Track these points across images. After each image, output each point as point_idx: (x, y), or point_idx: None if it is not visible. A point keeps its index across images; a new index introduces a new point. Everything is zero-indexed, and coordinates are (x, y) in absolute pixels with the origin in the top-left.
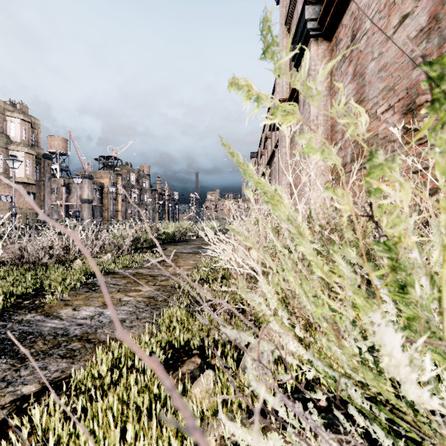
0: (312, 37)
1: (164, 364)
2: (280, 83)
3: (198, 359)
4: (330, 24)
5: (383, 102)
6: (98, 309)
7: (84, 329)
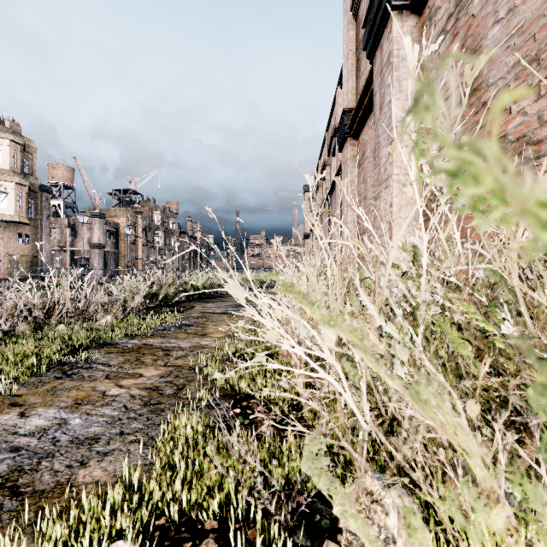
0: (395, 9)
1: None
2: (344, 89)
3: None
4: None
5: (517, 83)
6: (61, 414)
7: (18, 461)
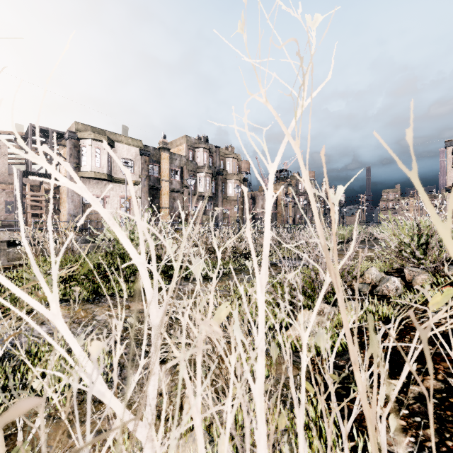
0: None
1: None
2: None
3: None
4: None
5: None
6: None
7: None
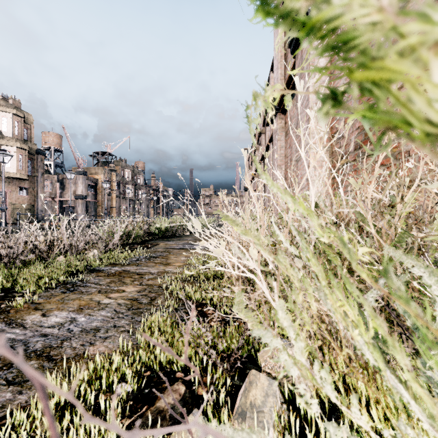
0: None
1: (138, 394)
2: (275, 75)
3: (182, 387)
4: None
5: None
6: (71, 315)
7: (48, 342)
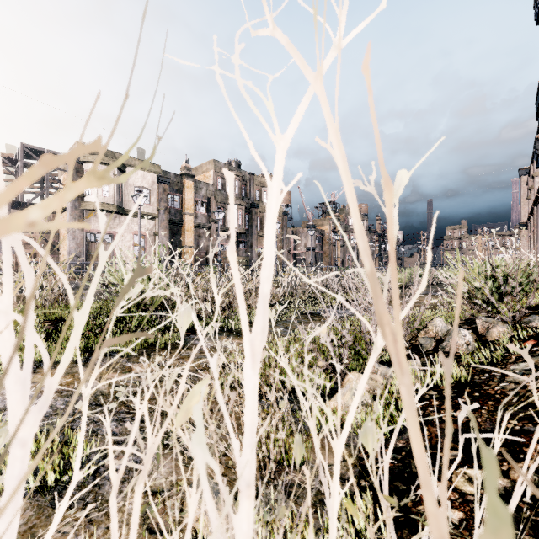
0: None
1: None
2: None
3: None
4: None
5: None
6: None
7: None
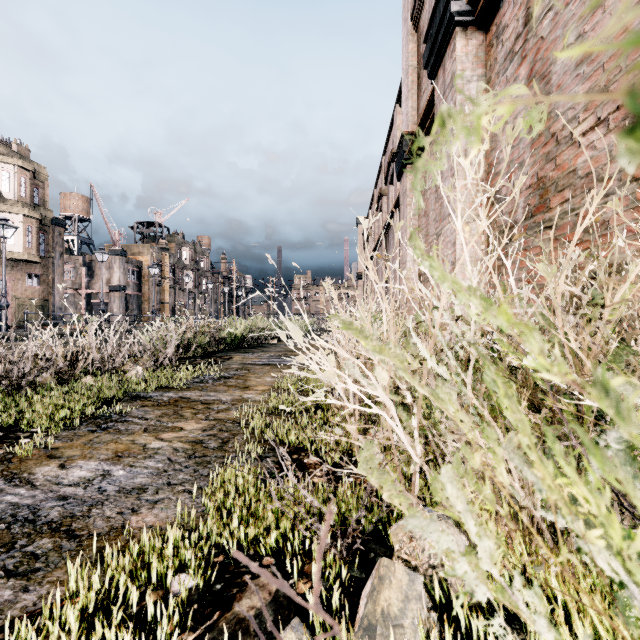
0: (458, 25)
1: (205, 592)
2: (403, 109)
3: None
4: (488, 2)
5: (586, 115)
6: (103, 466)
7: (68, 509)
